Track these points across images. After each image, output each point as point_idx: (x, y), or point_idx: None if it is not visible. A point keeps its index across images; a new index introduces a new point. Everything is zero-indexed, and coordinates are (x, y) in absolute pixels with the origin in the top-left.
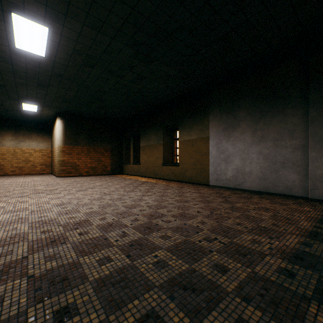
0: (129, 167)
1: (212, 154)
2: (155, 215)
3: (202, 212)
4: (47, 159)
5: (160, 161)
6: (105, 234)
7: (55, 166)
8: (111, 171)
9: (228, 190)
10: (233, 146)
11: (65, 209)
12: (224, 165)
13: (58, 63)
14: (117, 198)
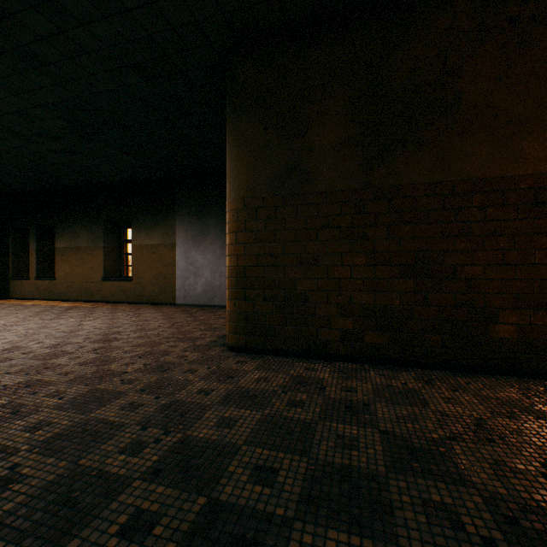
0: (28, 285)
1: (180, 265)
2: (110, 333)
3: (164, 325)
4: None
5: (98, 274)
6: (58, 350)
7: None
8: None
9: (198, 307)
10: (204, 257)
11: None
12: (194, 279)
13: None
14: (39, 327)
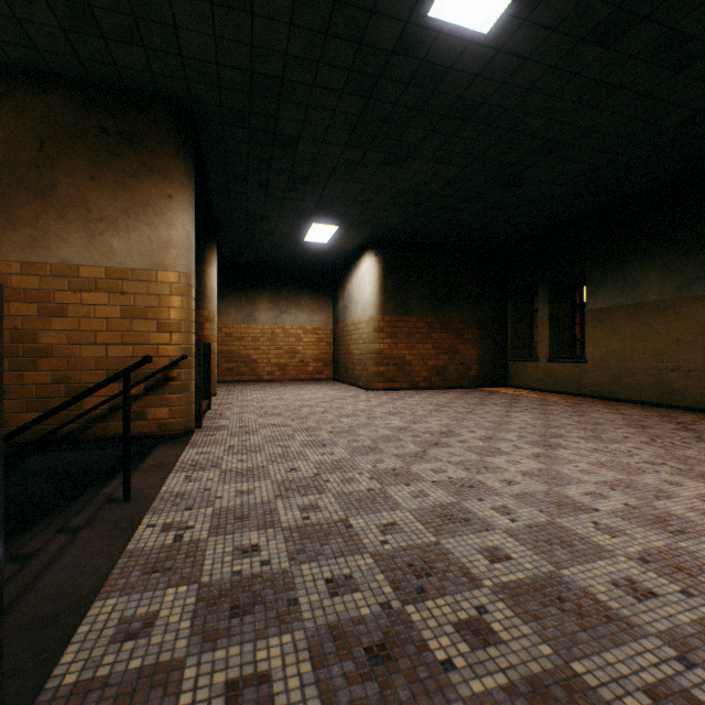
0: (534, 370)
1: None
2: None
3: None
4: (326, 348)
5: (694, 354)
6: None
7: (353, 365)
8: (478, 378)
9: None
10: None
11: None
12: None
13: (505, 53)
14: None
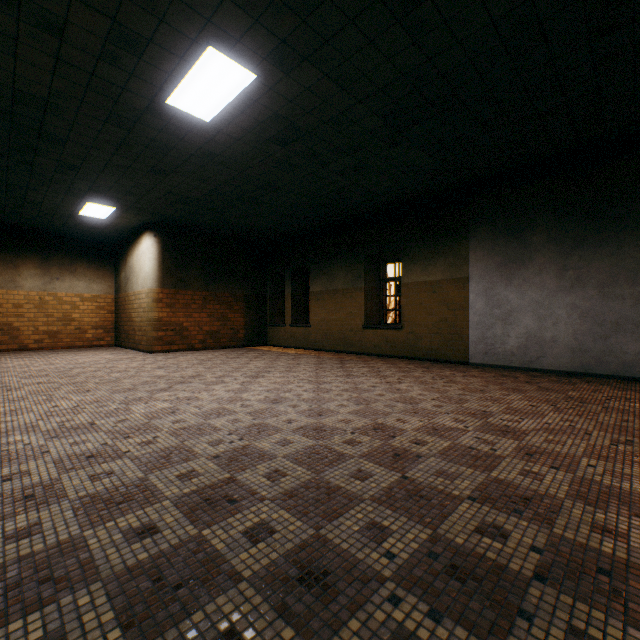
0: (283, 332)
1: (476, 308)
2: (473, 412)
3: (538, 406)
4: (107, 315)
5: (358, 321)
6: (456, 443)
7: (135, 331)
8: (246, 339)
9: (514, 371)
10: (520, 295)
11: (303, 409)
12: (501, 328)
13: (225, 134)
14: (351, 387)
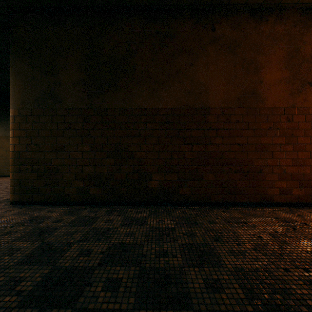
0: None
1: None
2: None
3: None
4: None
5: None
6: None
7: None
8: None
9: None
10: None
11: None
12: None
13: None
14: None
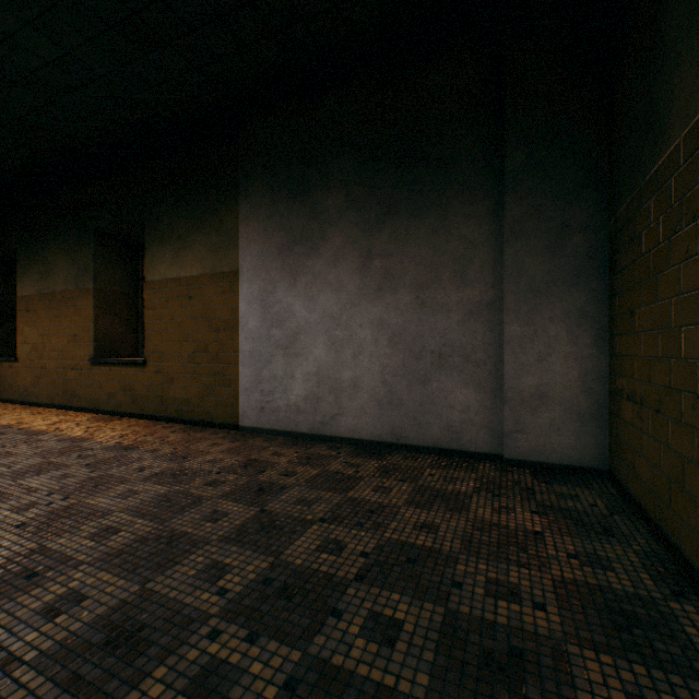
0: None
1: (249, 326)
2: None
3: None
4: None
5: (85, 350)
6: None
7: None
8: None
9: (294, 444)
10: (310, 303)
11: None
12: (283, 363)
13: None
14: None
